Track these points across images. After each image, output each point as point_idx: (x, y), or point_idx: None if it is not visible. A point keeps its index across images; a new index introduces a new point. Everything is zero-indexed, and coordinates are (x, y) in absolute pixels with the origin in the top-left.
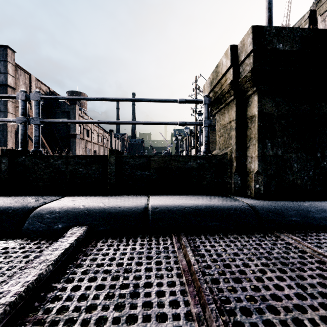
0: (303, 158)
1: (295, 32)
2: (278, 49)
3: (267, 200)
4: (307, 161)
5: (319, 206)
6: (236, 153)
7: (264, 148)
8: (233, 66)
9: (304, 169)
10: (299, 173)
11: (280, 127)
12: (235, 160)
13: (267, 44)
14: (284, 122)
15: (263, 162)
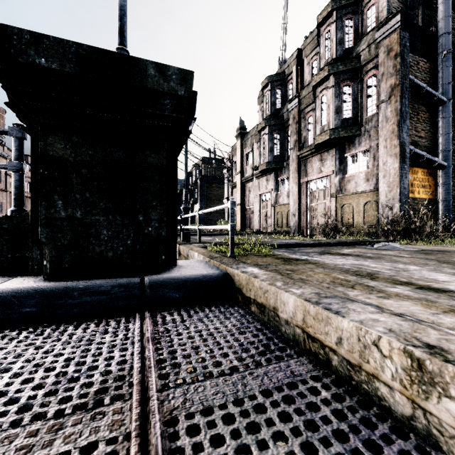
0: (117, 222)
1: (66, 46)
2: (40, 66)
3: (42, 282)
4: (123, 227)
5: (95, 287)
6: (33, 213)
7: (52, 208)
8: (3, 81)
9: (119, 237)
10: (111, 242)
11: (79, 179)
12: (31, 224)
13: (18, 54)
14: (86, 172)
15: (50, 228)
